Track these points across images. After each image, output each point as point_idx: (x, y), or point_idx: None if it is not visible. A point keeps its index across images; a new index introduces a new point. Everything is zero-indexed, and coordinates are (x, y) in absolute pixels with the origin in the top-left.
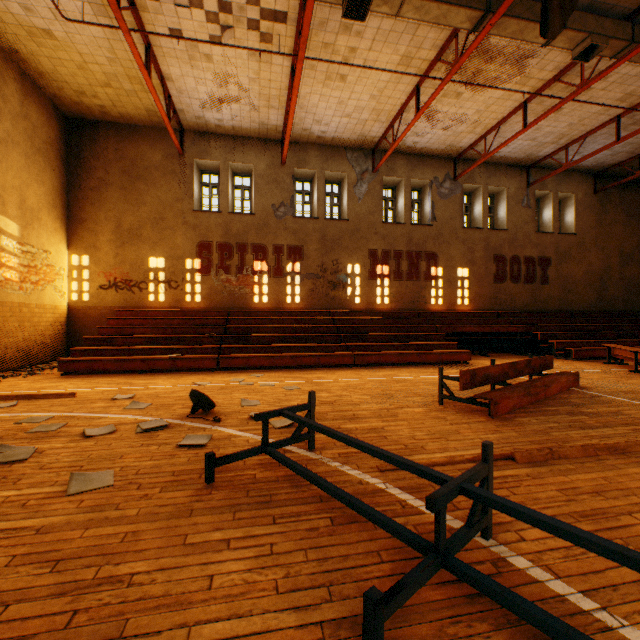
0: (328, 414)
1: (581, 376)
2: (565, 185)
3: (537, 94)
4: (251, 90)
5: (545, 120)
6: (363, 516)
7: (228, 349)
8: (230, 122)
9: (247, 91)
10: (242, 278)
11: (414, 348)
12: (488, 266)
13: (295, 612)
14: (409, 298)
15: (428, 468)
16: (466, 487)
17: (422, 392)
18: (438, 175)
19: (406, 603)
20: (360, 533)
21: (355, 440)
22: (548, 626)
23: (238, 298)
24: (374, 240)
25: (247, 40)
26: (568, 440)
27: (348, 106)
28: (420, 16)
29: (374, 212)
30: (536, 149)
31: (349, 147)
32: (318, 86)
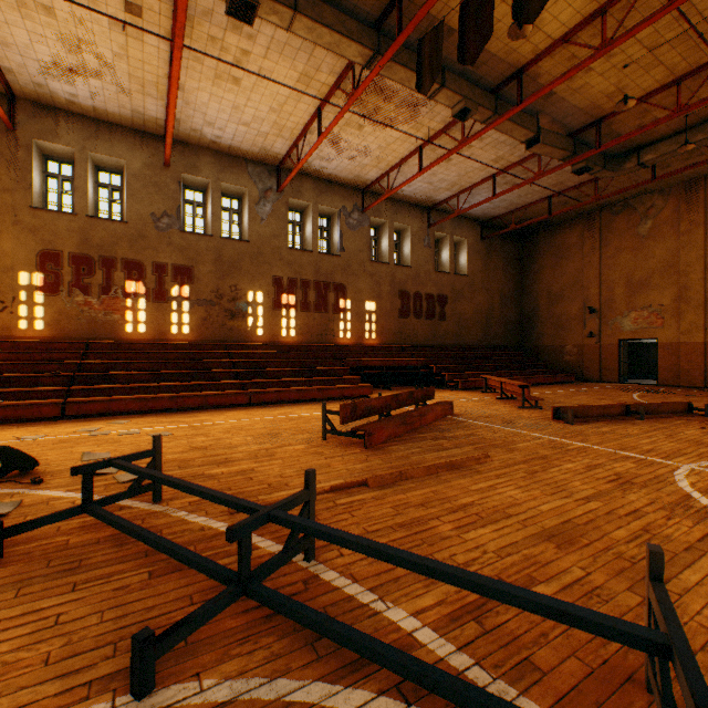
0: (196, 460)
1: (460, 405)
2: (459, 230)
3: (429, 142)
4: (117, 67)
5: (439, 167)
6: (181, 562)
7: (81, 391)
8: (89, 100)
9: (112, 67)
10: (109, 301)
11: (318, 383)
12: (394, 301)
13: (62, 679)
14: (317, 331)
15: (248, 501)
16: (274, 514)
17: (312, 429)
18: (347, 205)
19: (201, 638)
20: (179, 581)
21: (186, 483)
22: (313, 622)
23: (103, 326)
24: (279, 266)
25: (106, 4)
26: (422, 462)
27: (245, 114)
28: (313, 38)
29: (279, 236)
30: (434, 193)
31: (251, 159)
32: (207, 83)
